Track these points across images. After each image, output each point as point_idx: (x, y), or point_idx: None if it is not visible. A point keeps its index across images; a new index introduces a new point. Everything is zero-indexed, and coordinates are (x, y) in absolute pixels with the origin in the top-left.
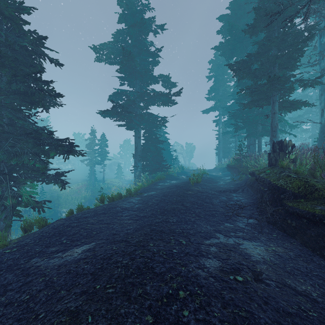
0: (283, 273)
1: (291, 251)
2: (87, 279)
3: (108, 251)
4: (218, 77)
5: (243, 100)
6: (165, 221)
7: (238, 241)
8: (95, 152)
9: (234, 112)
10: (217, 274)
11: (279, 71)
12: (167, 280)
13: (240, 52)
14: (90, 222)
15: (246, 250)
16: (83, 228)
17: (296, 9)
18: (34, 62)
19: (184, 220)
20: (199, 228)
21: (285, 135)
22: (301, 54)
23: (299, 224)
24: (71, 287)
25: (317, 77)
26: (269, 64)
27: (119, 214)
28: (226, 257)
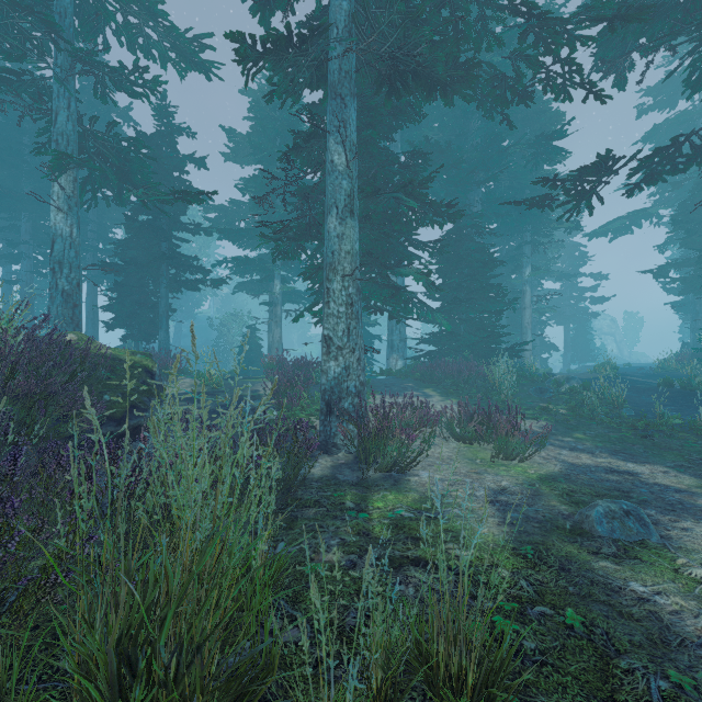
0: None
1: None
2: None
3: None
4: None
5: None
6: None
7: None
8: None
9: None
10: None
11: None
12: None
13: None
14: None
15: None
16: None
17: None
18: None
19: None
20: None
21: None
22: None
23: None
24: None
25: None
26: None
27: None
28: None
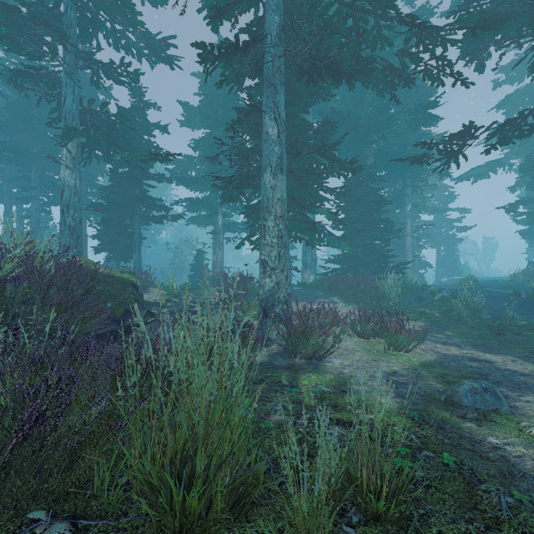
0: None
1: None
2: None
3: None
4: None
5: None
6: None
7: None
8: None
9: None
10: None
11: None
12: None
13: None
14: None
15: None
16: None
17: None
18: None
19: None
20: None
21: None
22: None
23: None
24: None
25: None
26: None
27: None
28: None
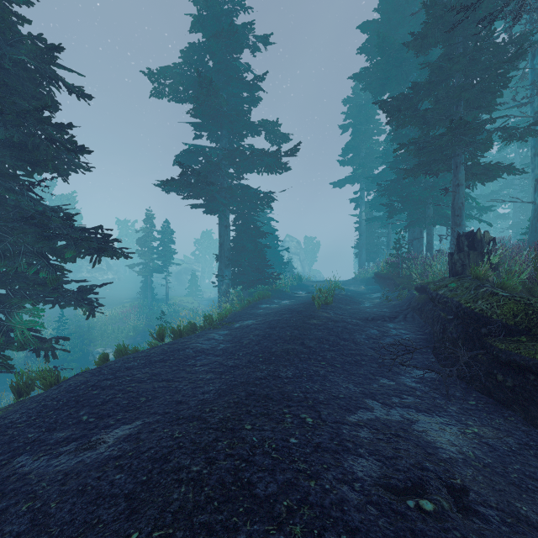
0: (507, 487)
1: (508, 435)
2: (117, 509)
3: (165, 442)
4: (358, 127)
5: (402, 164)
6: (273, 375)
7: (409, 416)
8: (152, 252)
9: (387, 185)
10: (381, 497)
11: (466, 114)
12: (281, 515)
13: (396, 83)
14: (137, 377)
15: (426, 434)
16: (122, 391)
17: (496, 7)
18: (39, 91)
19: (306, 374)
20: (334, 390)
21: (468, 224)
22: (505, 83)
23: (520, 384)
24: (81, 530)
25: (532, 123)
26: (449, 101)
27: (190, 361)
28: (392, 452)
